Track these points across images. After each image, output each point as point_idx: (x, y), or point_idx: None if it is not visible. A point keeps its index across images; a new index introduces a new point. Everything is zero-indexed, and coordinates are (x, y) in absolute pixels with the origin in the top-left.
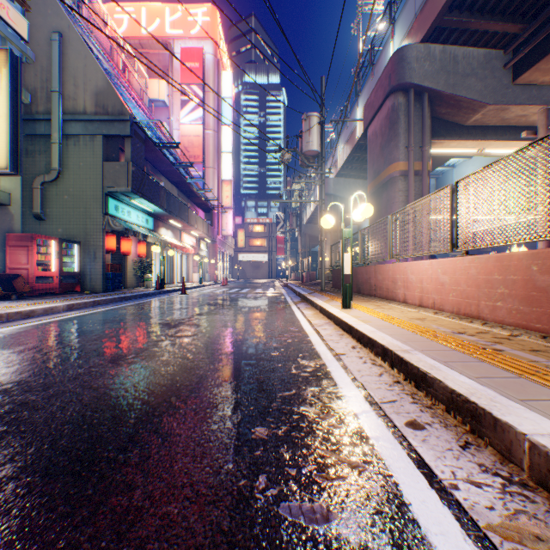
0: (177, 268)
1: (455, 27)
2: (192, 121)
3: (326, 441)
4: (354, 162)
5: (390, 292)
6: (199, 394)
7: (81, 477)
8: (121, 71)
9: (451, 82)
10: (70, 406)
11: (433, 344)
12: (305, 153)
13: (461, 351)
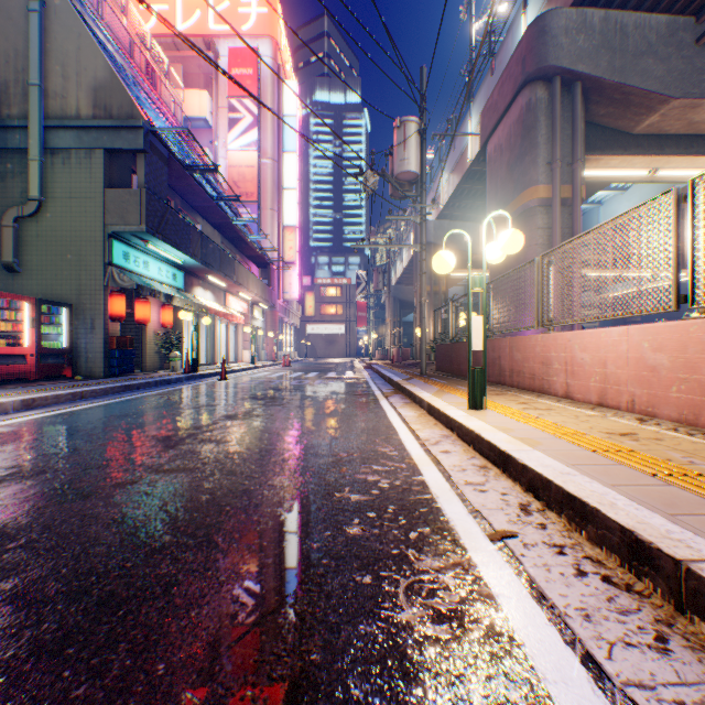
0: (221, 343)
1: None
2: (244, 147)
3: None
4: (463, 198)
5: (538, 380)
6: None
7: None
8: (145, 75)
9: (617, 65)
10: None
11: None
12: (398, 176)
13: None
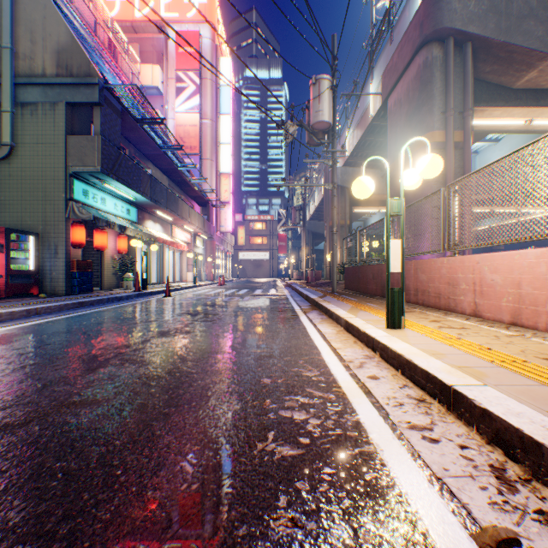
0: (168, 266)
1: None
2: (189, 110)
3: None
4: (365, 149)
5: (444, 299)
6: None
7: None
8: (107, 50)
9: (503, 27)
10: None
11: None
12: (314, 126)
13: None
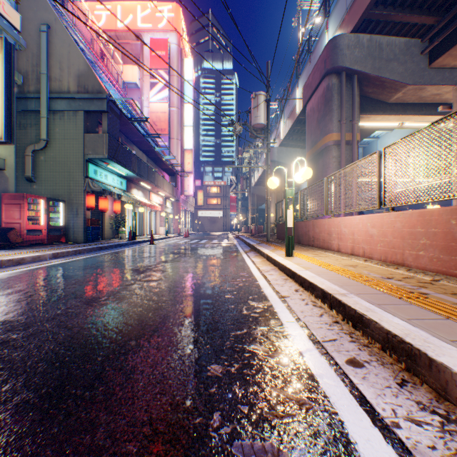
0: (147, 223)
1: (381, 19)
2: (160, 100)
3: (275, 378)
4: (295, 134)
5: (326, 243)
6: (161, 333)
7: (48, 414)
8: (100, 58)
9: (377, 66)
10: (45, 344)
11: (366, 288)
12: (254, 126)
13: (391, 294)
